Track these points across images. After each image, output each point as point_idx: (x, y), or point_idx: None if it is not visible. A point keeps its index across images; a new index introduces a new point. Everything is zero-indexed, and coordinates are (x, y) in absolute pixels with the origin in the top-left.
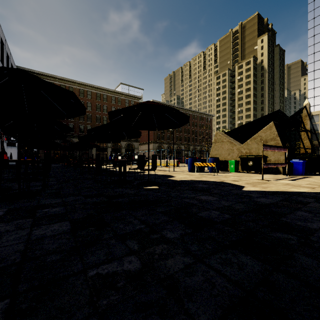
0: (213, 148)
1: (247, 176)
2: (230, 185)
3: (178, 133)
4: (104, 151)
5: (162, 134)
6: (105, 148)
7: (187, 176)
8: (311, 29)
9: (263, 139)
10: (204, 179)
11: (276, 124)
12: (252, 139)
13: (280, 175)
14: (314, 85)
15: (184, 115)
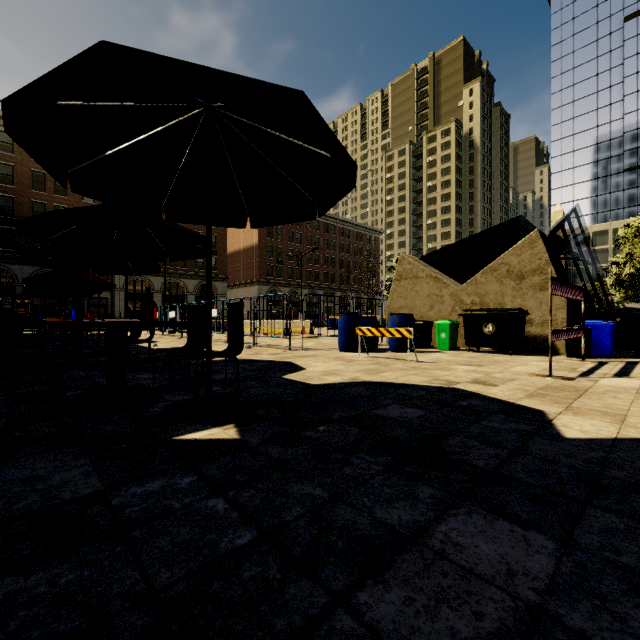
0: (394, 293)
1: (492, 362)
2: (490, 405)
3: (312, 265)
4: (146, 300)
5: (277, 265)
6: (147, 294)
7: (338, 365)
8: (557, 78)
9: (513, 272)
10: (392, 376)
11: (544, 235)
12: (488, 270)
13: (565, 359)
14: (562, 182)
15: (340, 150)
